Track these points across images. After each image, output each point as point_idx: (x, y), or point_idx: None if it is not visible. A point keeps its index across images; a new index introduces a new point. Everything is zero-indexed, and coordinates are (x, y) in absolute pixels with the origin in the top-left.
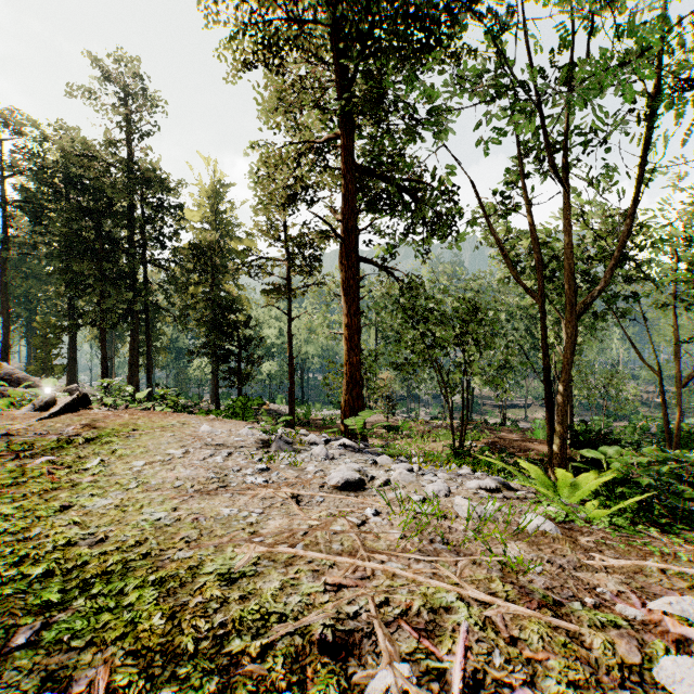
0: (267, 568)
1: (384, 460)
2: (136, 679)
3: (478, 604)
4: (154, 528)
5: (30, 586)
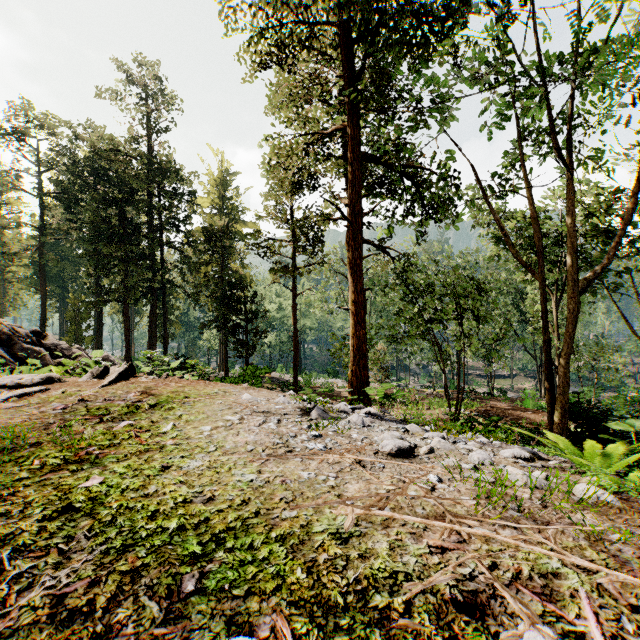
0: (368, 529)
1: (414, 428)
2: (311, 627)
3: (581, 571)
4: (252, 489)
5: (171, 538)
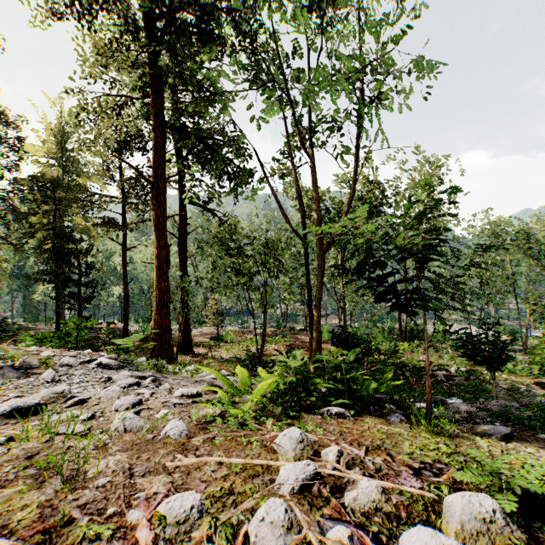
0: None
1: (120, 376)
2: None
3: None
4: None
5: None
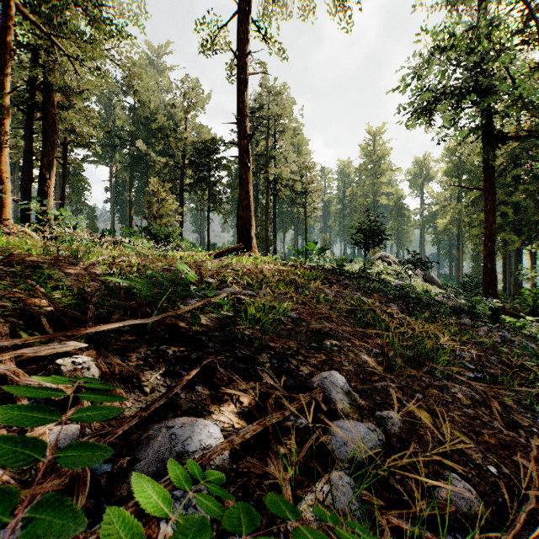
0: None
1: None
2: None
3: None
4: None
5: None
